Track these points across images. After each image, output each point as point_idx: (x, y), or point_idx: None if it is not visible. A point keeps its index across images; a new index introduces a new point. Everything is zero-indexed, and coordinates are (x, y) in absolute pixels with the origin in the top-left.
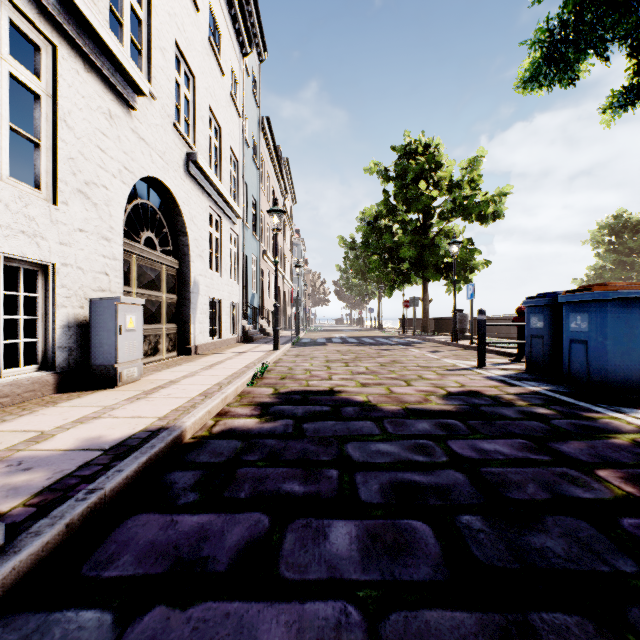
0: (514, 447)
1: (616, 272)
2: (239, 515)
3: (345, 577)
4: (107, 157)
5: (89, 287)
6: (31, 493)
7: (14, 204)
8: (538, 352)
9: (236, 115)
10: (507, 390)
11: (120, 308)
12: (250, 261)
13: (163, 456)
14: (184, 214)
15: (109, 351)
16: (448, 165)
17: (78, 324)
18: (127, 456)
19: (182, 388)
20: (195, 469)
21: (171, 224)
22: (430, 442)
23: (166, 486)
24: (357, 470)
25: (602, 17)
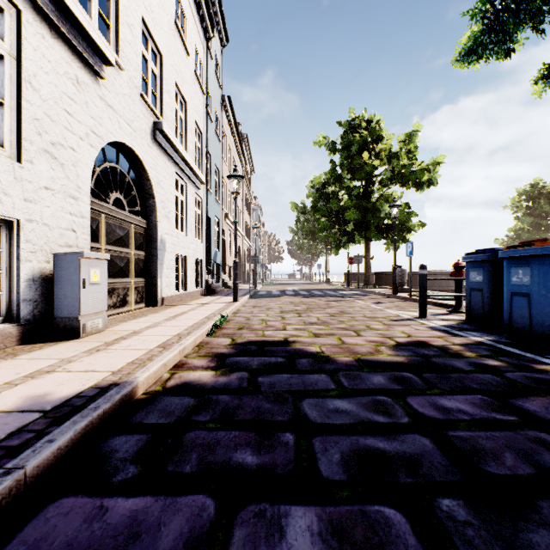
0: (476, 405)
1: (533, 233)
2: (181, 498)
3: None
4: (74, 120)
5: (55, 243)
6: None
7: None
8: (477, 304)
9: (200, 92)
10: (452, 340)
11: (84, 262)
12: (213, 223)
13: (108, 417)
14: (151, 178)
15: (73, 304)
16: (388, 138)
17: (44, 278)
18: (66, 420)
19: (143, 339)
20: (141, 433)
21: (139, 187)
22: (388, 398)
23: (105, 456)
24: (315, 434)
25: None
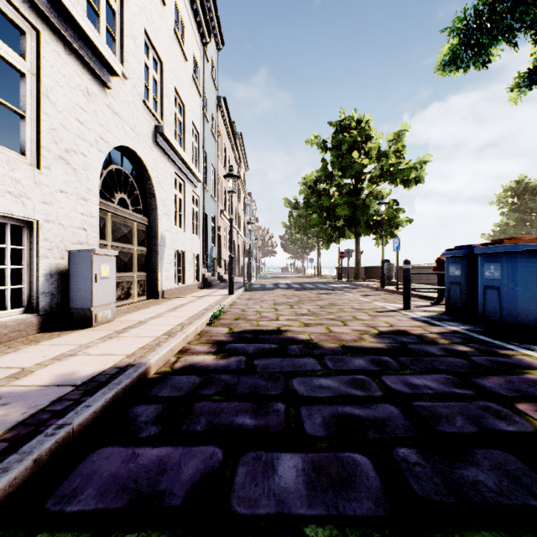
0: (441, 382)
1: (518, 228)
2: (195, 448)
3: (293, 512)
4: (85, 128)
5: (69, 240)
6: (5, 428)
7: (2, 168)
8: (456, 296)
9: (197, 95)
10: (430, 329)
11: (95, 259)
12: (209, 219)
13: (129, 391)
14: (152, 178)
15: (86, 296)
16: (377, 138)
17: (59, 272)
18: (96, 391)
19: (149, 328)
20: (157, 403)
21: (141, 187)
22: (366, 377)
23: (130, 419)
24: (302, 404)
25: (512, 7)
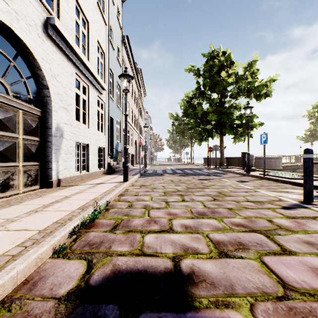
0: None
1: None
2: None
3: None
4: None
5: None
6: None
7: None
8: None
9: (103, 22)
10: None
11: None
12: (115, 122)
13: None
14: (43, 68)
15: None
16: (236, 66)
17: None
18: None
19: None
20: None
21: (32, 77)
22: None
23: None
24: None
25: None
